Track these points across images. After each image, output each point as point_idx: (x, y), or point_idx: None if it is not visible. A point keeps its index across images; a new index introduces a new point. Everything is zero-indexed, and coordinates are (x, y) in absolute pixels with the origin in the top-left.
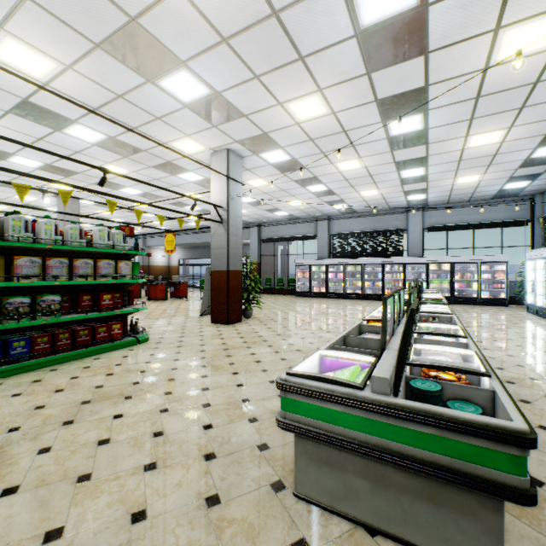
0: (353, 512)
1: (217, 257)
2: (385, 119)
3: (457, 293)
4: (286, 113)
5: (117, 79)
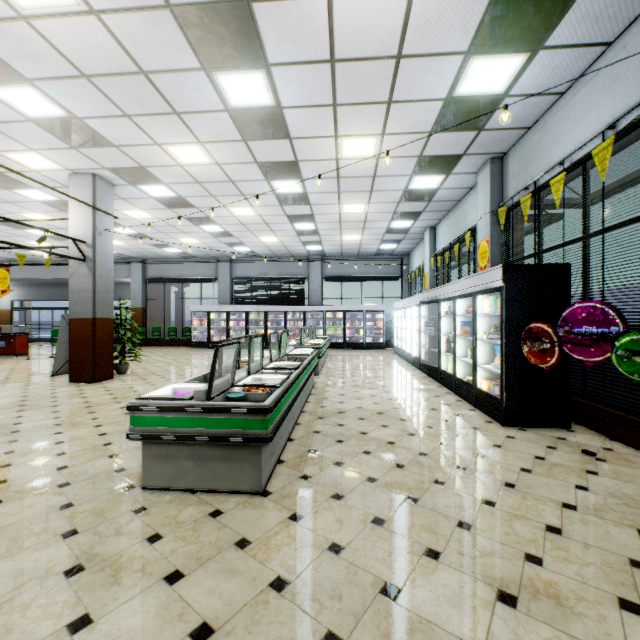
0: (184, 484)
1: (78, 302)
2: (268, 178)
3: (349, 339)
4: (166, 153)
5: None
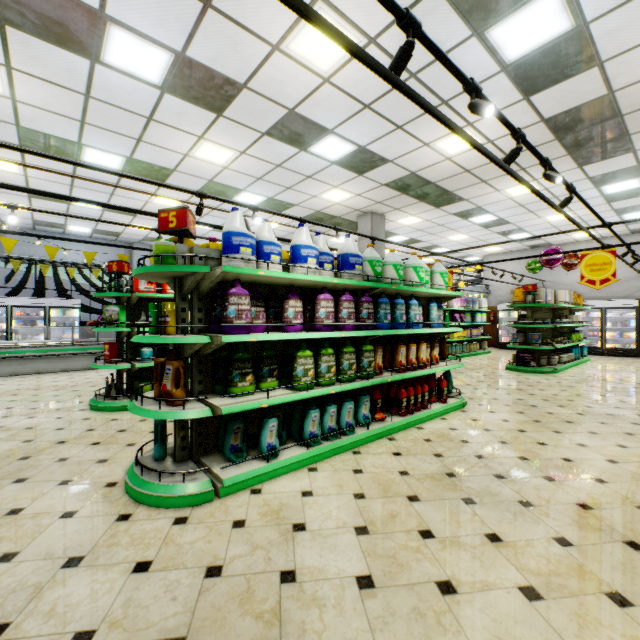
0: None
1: None
2: None
3: None
4: (3, 156)
5: (152, 154)
